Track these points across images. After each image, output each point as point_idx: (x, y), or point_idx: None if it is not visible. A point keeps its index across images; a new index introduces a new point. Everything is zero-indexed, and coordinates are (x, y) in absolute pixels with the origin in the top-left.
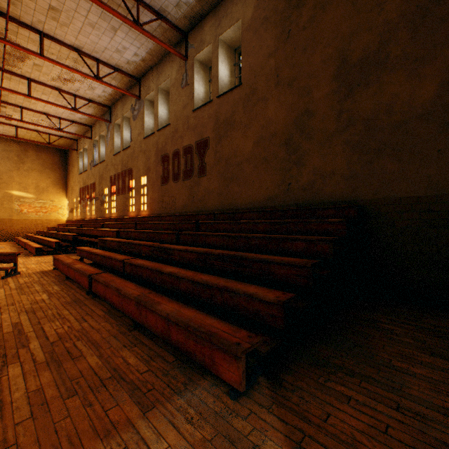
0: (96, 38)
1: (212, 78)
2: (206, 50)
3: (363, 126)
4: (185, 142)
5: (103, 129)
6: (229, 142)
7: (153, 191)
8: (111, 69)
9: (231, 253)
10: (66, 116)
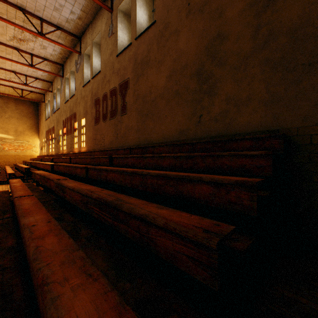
0: None
1: (131, 23)
2: None
3: (288, 38)
4: (111, 85)
5: (59, 83)
6: (145, 80)
7: (89, 131)
8: (54, 27)
9: (110, 199)
10: (31, 74)
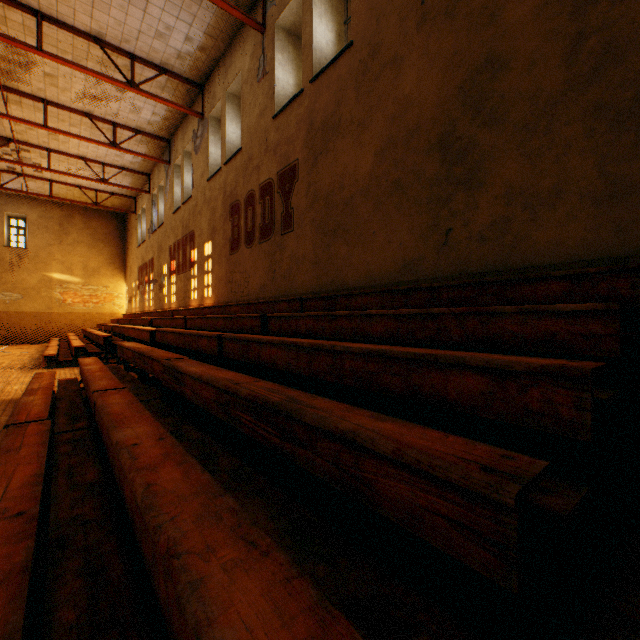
0: (121, 13)
1: (302, 50)
2: (294, 4)
3: None
4: (262, 175)
5: (162, 176)
6: (331, 163)
7: (219, 266)
8: (155, 70)
9: (274, 398)
10: (112, 161)
